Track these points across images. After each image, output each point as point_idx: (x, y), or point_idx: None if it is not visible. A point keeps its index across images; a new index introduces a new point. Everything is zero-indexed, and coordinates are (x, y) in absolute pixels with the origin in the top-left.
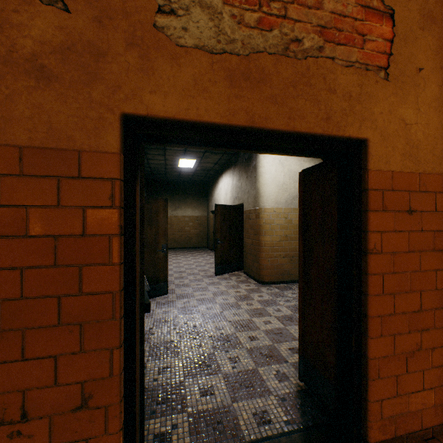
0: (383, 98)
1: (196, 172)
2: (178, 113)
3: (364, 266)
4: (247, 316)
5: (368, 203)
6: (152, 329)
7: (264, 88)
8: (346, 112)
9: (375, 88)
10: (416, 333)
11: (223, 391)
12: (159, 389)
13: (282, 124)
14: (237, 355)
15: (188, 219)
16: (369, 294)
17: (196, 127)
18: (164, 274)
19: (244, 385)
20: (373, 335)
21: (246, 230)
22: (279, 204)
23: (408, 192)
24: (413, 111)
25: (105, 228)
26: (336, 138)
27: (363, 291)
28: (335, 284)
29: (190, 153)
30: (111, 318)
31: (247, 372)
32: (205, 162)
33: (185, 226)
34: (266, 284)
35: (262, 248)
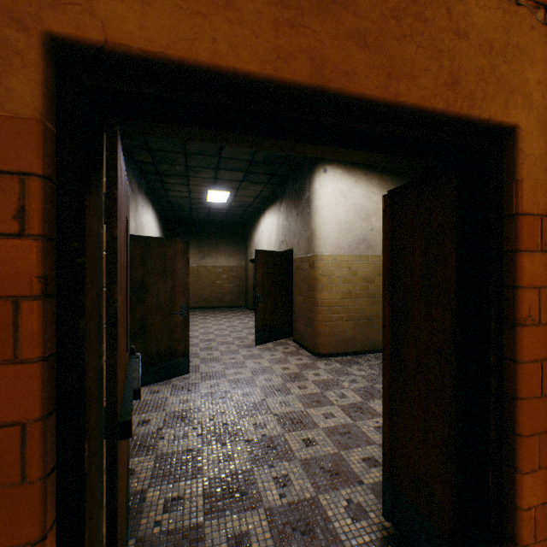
0: (542, 57)
1: (231, 209)
2: (173, 44)
3: (510, 348)
4: (299, 406)
5: (518, 237)
6: (162, 430)
7: (344, 15)
8: (484, 75)
9: (530, 39)
10: None
11: (266, 543)
12: (162, 542)
13: (375, 86)
14: (286, 472)
15: (221, 270)
16: (519, 396)
17: (212, 82)
18: (184, 346)
19: (299, 529)
20: (527, 467)
21: (297, 284)
22: (341, 250)
23: None
24: None
25: (4, 282)
26: (465, 122)
27: (507, 389)
28: (452, 374)
29: (221, 182)
30: (18, 479)
31: (303, 503)
32: (242, 195)
33: (216, 279)
34: (324, 357)
35: (318, 308)
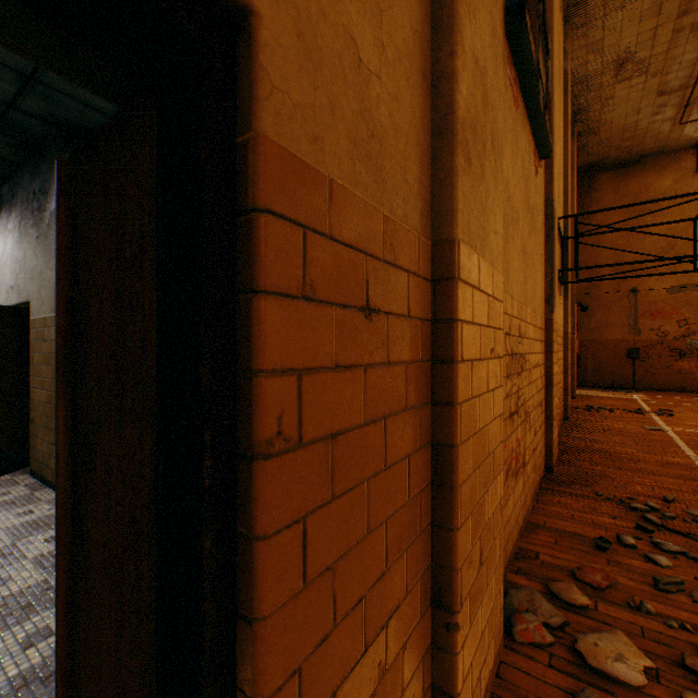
0: None
1: None
2: None
3: (246, 509)
4: None
5: (259, 261)
6: None
7: None
8: None
9: None
10: (380, 635)
11: None
12: None
13: None
14: None
15: None
16: (262, 614)
17: None
18: None
19: None
20: None
21: (37, 367)
22: None
23: (365, 254)
24: (375, 40)
25: None
26: None
27: (242, 602)
28: (153, 580)
29: None
30: None
31: None
32: None
33: None
34: None
35: None
